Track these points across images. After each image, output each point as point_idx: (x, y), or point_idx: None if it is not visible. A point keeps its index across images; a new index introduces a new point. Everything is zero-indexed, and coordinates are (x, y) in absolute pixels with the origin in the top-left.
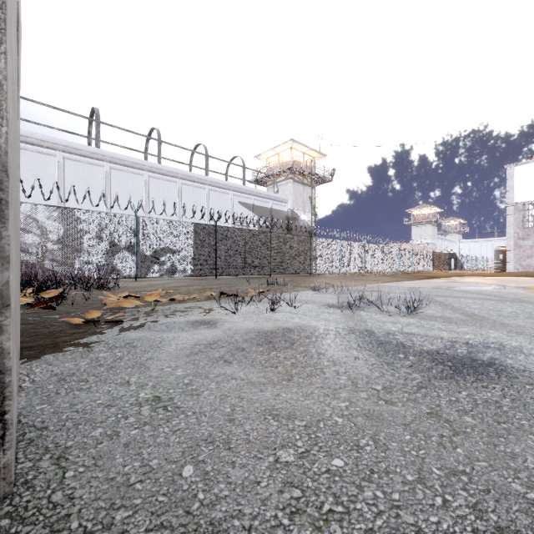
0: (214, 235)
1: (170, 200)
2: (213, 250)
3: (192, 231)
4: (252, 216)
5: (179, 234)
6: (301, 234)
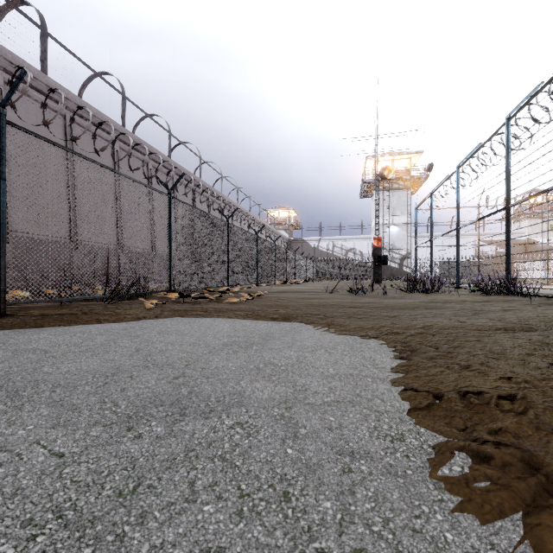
0: (448, 265)
1: (437, 247)
2: (447, 270)
3: (438, 264)
4: (490, 247)
5: (434, 265)
6: (539, 253)
